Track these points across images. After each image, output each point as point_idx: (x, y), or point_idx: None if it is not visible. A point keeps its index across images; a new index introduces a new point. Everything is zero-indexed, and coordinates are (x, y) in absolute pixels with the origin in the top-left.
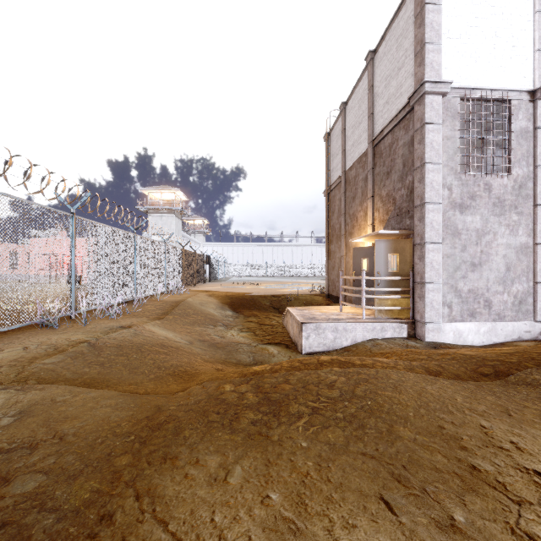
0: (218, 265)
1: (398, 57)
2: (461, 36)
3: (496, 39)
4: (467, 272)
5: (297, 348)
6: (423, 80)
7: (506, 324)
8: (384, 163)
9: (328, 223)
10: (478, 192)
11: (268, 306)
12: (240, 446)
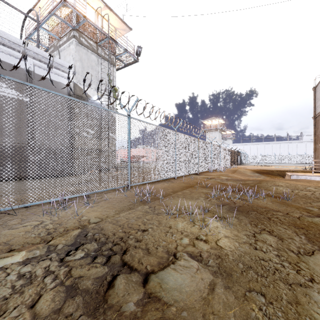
0: (243, 156)
1: None
2: None
3: None
4: None
5: None
6: None
7: None
8: None
9: (315, 133)
10: None
11: (276, 175)
12: None
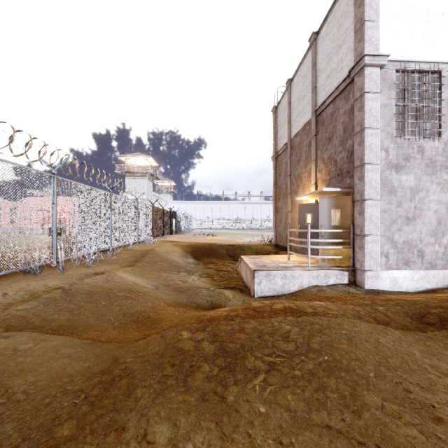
0: (183, 220)
1: (339, 36)
2: (397, 15)
3: (428, 17)
4: (402, 225)
5: (249, 292)
6: (362, 54)
7: (438, 272)
8: (326, 130)
9: (276, 183)
10: (412, 154)
11: (224, 254)
12: (193, 413)
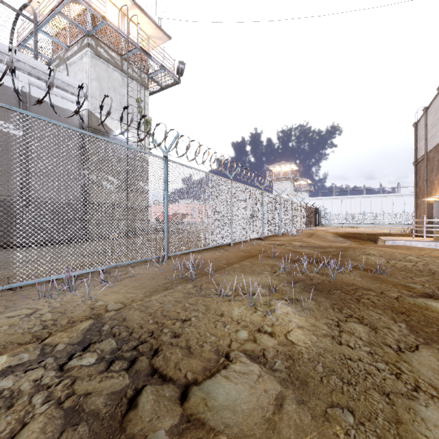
0: (322, 215)
1: None
2: None
3: None
4: None
5: None
6: None
7: None
8: None
9: (416, 185)
10: None
11: (366, 239)
12: None
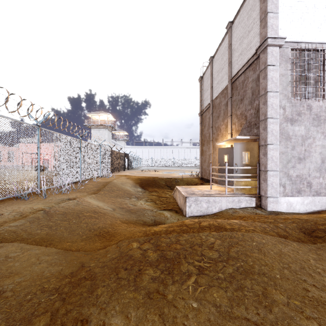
0: (133, 160)
1: (248, 24)
2: (292, 8)
3: (315, 9)
4: (295, 164)
5: (182, 213)
6: (266, 37)
7: (322, 198)
8: (238, 93)
9: (201, 133)
10: (303, 110)
11: (164, 185)
12: (141, 308)
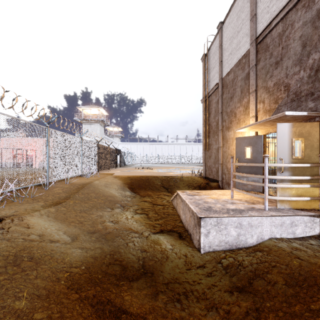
0: (127, 156)
1: None
2: None
3: None
4: None
5: (191, 240)
6: None
7: None
8: (271, 55)
9: (205, 123)
10: None
11: (159, 186)
12: None
